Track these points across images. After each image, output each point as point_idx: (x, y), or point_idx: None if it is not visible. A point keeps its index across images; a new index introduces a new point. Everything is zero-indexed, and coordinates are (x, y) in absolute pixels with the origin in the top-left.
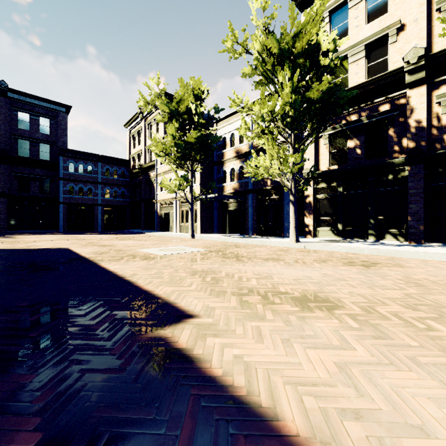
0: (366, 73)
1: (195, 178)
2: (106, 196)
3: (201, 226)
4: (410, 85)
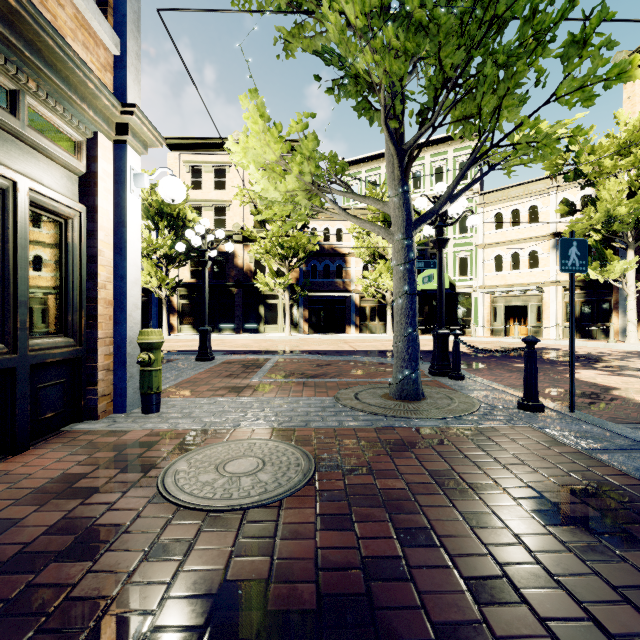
0: (214, 222)
1: None
2: None
3: None
4: (236, 242)
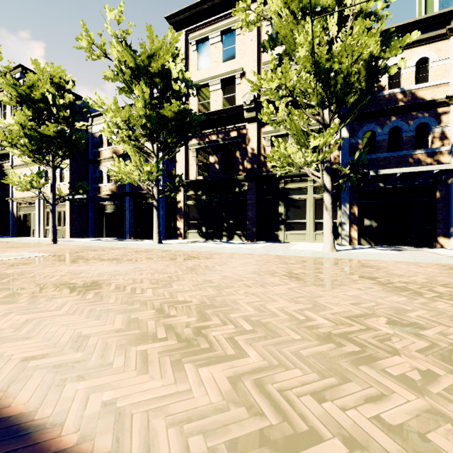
0: (222, 103)
1: (64, 176)
2: None
3: (71, 229)
4: (247, 120)
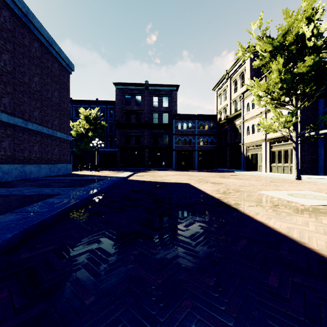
0: None
1: None
2: (200, 144)
3: (300, 166)
4: None
